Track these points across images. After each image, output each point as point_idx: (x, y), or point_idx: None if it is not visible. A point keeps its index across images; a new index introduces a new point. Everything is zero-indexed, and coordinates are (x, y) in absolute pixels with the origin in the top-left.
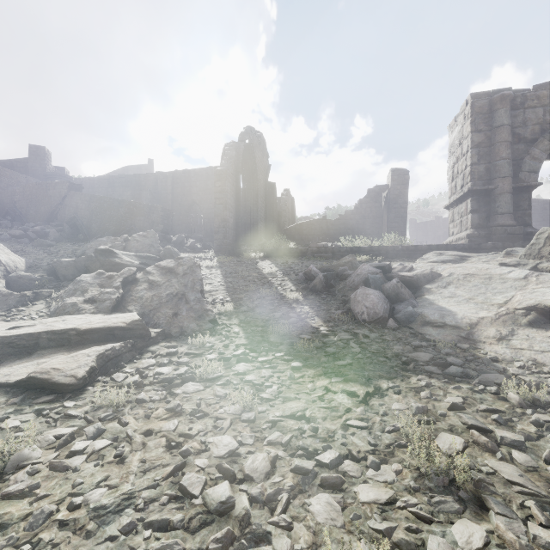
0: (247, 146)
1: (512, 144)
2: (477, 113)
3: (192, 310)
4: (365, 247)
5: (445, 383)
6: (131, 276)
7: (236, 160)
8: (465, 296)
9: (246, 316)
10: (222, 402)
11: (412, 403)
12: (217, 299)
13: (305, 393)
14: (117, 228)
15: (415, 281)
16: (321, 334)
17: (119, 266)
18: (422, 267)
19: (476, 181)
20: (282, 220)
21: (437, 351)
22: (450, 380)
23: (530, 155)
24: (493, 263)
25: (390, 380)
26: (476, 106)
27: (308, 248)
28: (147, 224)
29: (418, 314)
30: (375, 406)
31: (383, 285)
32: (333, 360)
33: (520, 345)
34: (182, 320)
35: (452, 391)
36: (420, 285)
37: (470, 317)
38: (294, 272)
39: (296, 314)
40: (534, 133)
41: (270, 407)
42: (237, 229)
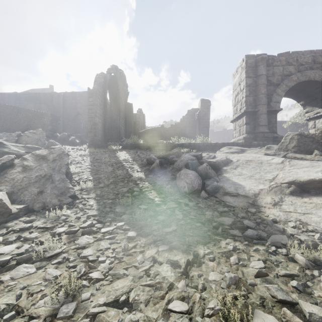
0: (113, 77)
1: (267, 86)
2: (249, 66)
3: (56, 188)
4: (186, 144)
5: (246, 246)
6: (9, 161)
7: (104, 85)
8: (248, 175)
9: (101, 191)
10: (47, 288)
11: (226, 273)
12: (82, 178)
13: (134, 266)
14: (16, 127)
15: (217, 165)
16: (155, 204)
17: (6, 154)
18: (220, 156)
19: (248, 106)
20: (136, 127)
21: (236, 215)
22: (249, 242)
23: (276, 92)
24: (260, 153)
25: (205, 245)
26: (248, 62)
27: (150, 144)
28: (39, 125)
29: (220, 187)
30: (194, 278)
31: (198, 168)
32: (162, 227)
33: (288, 209)
34: (46, 197)
35: (253, 254)
36: (220, 167)
37: (254, 189)
38: (140, 159)
39: (138, 189)
40: (278, 80)
41: (96, 291)
42: (105, 131)
